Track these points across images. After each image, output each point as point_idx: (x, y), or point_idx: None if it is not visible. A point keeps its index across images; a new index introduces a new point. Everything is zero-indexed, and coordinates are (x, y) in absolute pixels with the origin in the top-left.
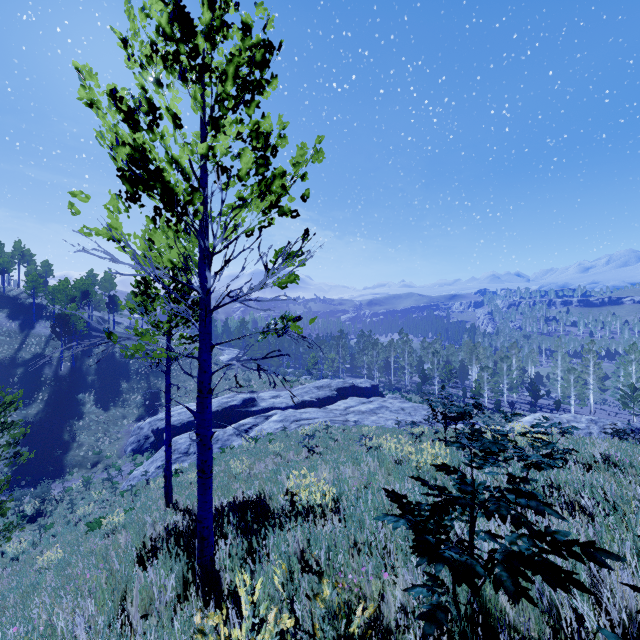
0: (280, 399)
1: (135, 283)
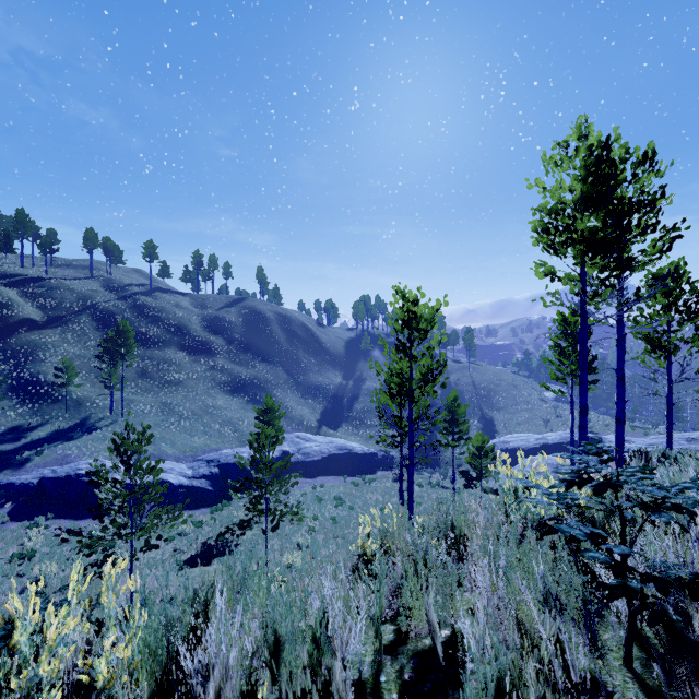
0: (632, 444)
1: (559, 349)
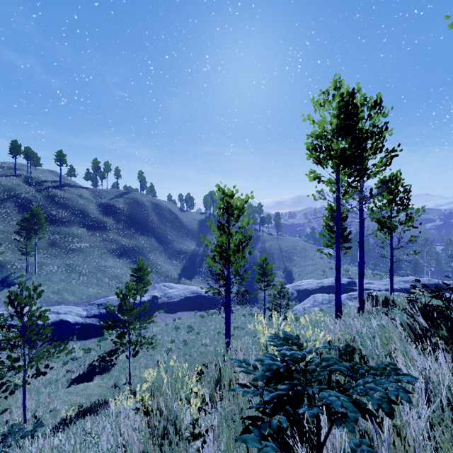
0: (373, 285)
1: (328, 227)
